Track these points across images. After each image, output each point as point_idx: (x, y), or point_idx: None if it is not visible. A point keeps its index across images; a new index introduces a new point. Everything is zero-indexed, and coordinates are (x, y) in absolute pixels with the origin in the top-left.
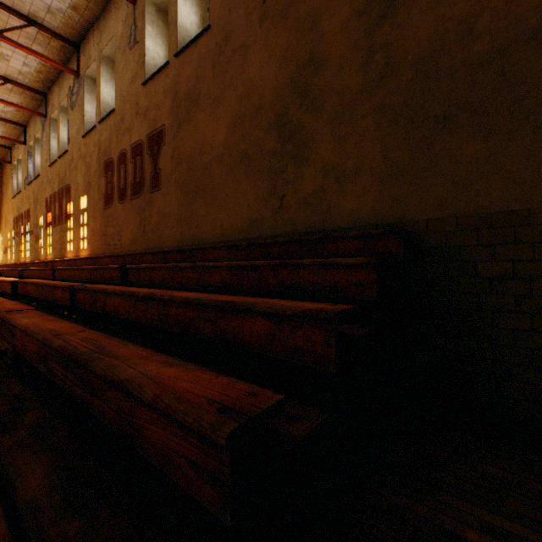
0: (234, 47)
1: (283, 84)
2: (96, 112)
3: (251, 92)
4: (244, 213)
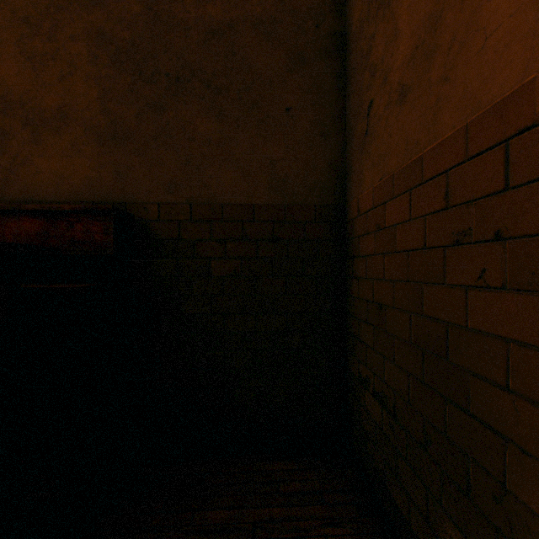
0: None
1: None
2: None
3: None
4: None
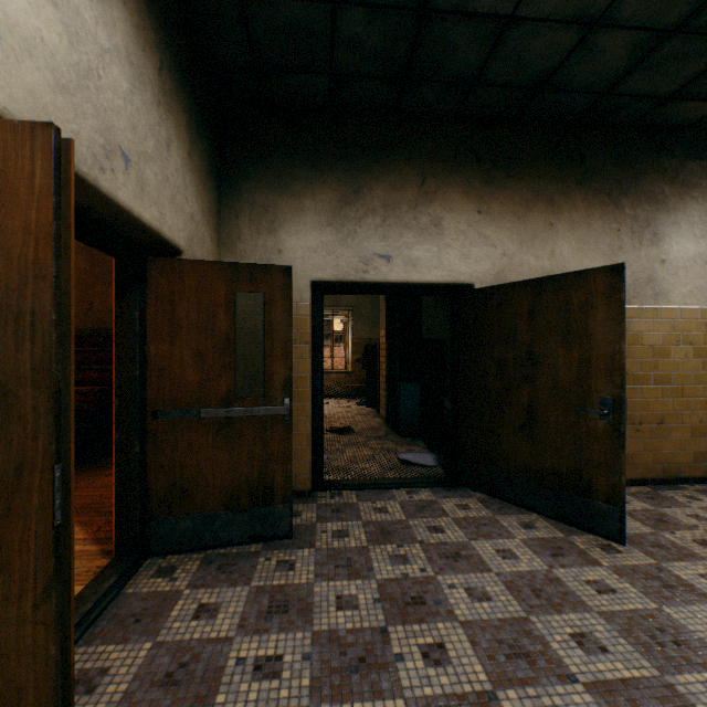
0: None
1: None
2: None
3: None
4: None
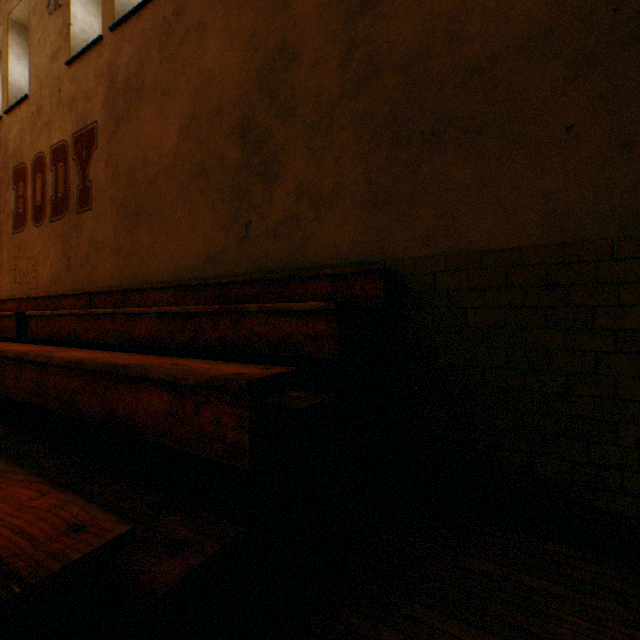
0: (187, 25)
1: (248, 78)
2: (3, 97)
3: (209, 86)
4: (200, 244)
